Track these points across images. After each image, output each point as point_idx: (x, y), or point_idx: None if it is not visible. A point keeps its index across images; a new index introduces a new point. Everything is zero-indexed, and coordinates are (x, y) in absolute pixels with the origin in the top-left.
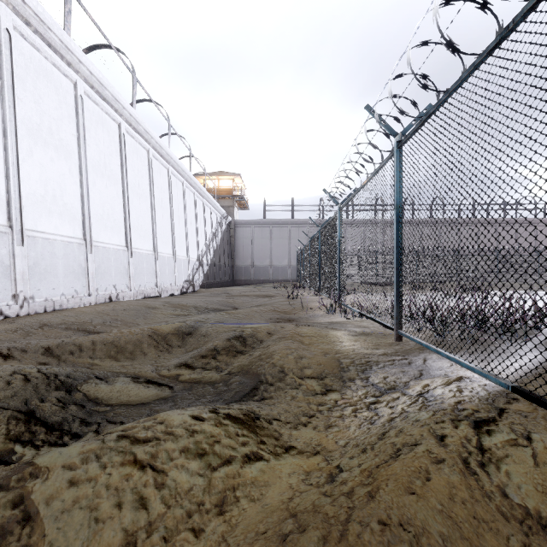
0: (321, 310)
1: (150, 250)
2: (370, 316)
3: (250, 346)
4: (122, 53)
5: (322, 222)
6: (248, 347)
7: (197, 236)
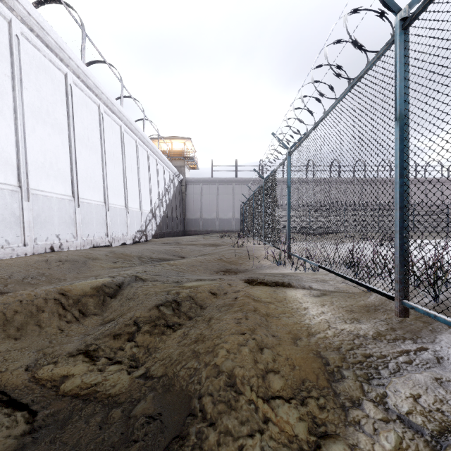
0: (267, 260)
1: (101, 201)
2: (339, 272)
3: (186, 316)
4: (71, 8)
5: (262, 180)
6: (183, 318)
7: (150, 190)
